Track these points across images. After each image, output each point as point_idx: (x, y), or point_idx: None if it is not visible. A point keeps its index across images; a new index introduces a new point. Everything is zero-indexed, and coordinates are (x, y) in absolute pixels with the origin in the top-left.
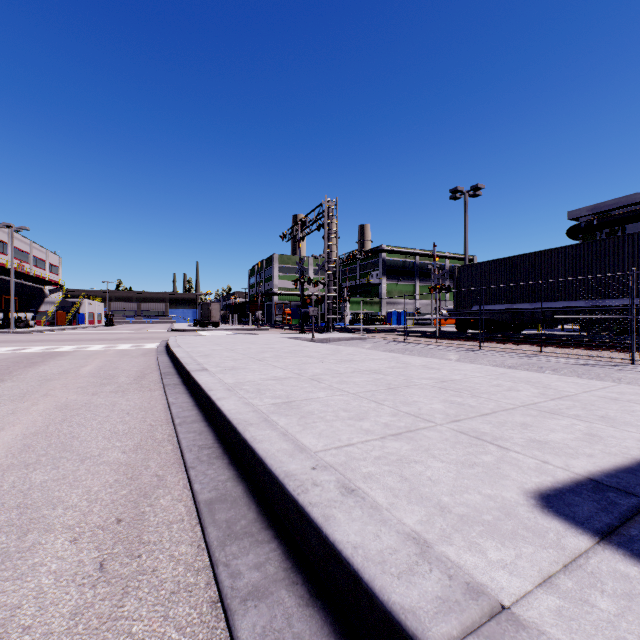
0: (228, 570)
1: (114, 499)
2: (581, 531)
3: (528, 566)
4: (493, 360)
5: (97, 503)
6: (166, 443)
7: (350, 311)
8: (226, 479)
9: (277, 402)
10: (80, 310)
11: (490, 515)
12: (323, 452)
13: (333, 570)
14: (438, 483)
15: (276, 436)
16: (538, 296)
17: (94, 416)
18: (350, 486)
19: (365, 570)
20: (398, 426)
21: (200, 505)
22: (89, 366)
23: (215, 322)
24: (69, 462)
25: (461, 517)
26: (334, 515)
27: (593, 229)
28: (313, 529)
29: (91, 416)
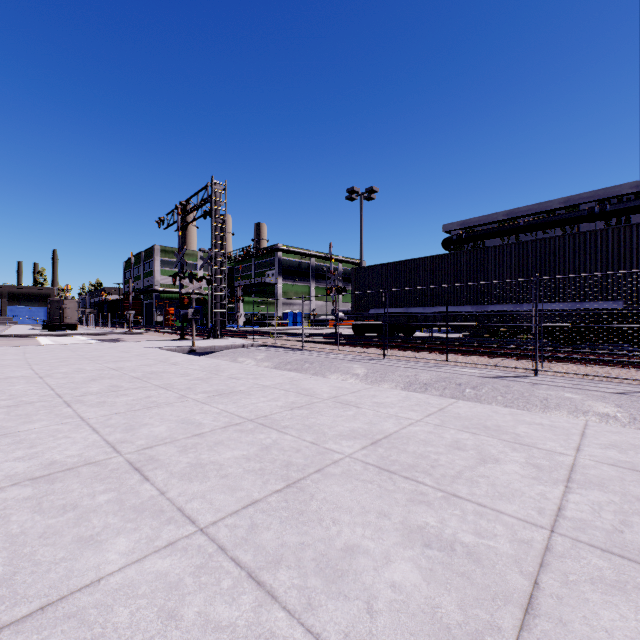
0: None
1: None
2: None
3: None
4: (405, 375)
5: None
6: None
7: (244, 312)
8: None
9: None
10: None
11: None
12: None
13: None
14: None
15: None
16: (430, 300)
17: None
18: None
19: None
20: None
21: None
22: None
23: (71, 324)
24: None
25: None
26: None
27: (462, 242)
28: None
29: None
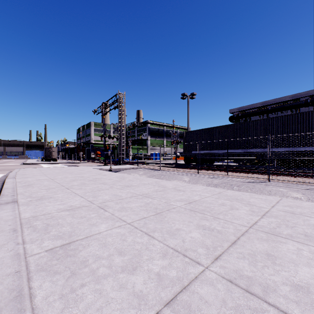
0: None
1: None
2: None
3: None
4: (207, 181)
5: None
6: None
7: (132, 153)
8: None
9: (55, 246)
10: None
11: None
12: None
13: None
14: None
15: None
16: (221, 147)
17: None
18: None
19: None
20: (171, 278)
21: None
22: None
23: (54, 158)
24: None
25: None
26: None
27: (239, 118)
28: None
29: None
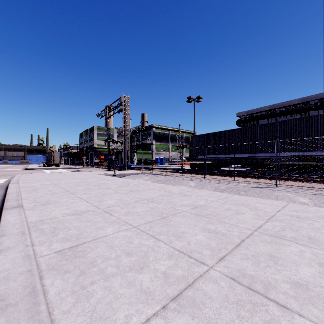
0: None
1: None
2: None
3: None
4: (213, 186)
5: None
6: None
7: (137, 157)
8: None
9: (64, 247)
10: None
11: None
12: None
13: None
14: None
15: None
16: (228, 151)
17: None
18: None
19: None
20: (177, 277)
21: None
22: None
23: (56, 163)
24: None
25: None
26: None
27: (247, 121)
28: None
29: None
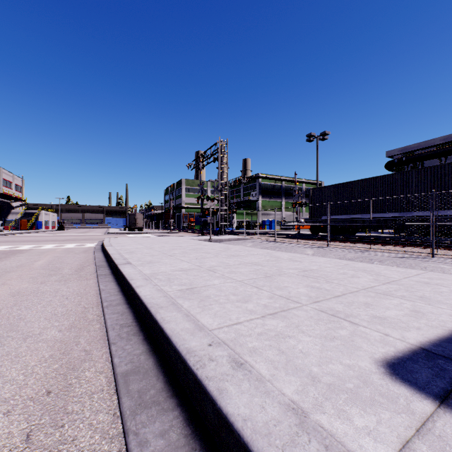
0: (137, 439)
1: (47, 372)
2: (424, 396)
3: (388, 432)
4: (338, 254)
5: (32, 377)
6: (95, 322)
7: (236, 220)
8: (140, 353)
9: (182, 288)
10: (38, 219)
11: (351, 383)
12: (217, 330)
13: (226, 438)
14: (308, 355)
15: (181, 317)
16: (367, 209)
17: (40, 301)
18: (239, 360)
19: (254, 443)
20: (274, 307)
21: (117, 377)
22: (41, 261)
23: (139, 227)
24: (13, 340)
25: (329, 386)
26: (226, 388)
27: (402, 164)
28: (209, 400)
29: (37, 301)
